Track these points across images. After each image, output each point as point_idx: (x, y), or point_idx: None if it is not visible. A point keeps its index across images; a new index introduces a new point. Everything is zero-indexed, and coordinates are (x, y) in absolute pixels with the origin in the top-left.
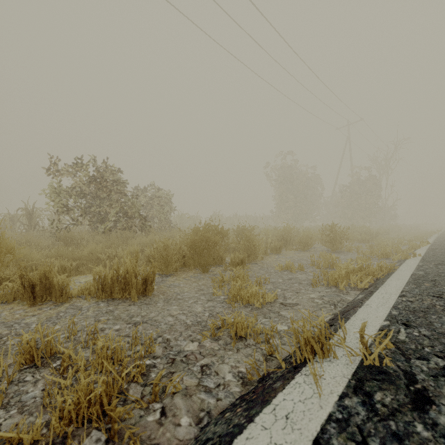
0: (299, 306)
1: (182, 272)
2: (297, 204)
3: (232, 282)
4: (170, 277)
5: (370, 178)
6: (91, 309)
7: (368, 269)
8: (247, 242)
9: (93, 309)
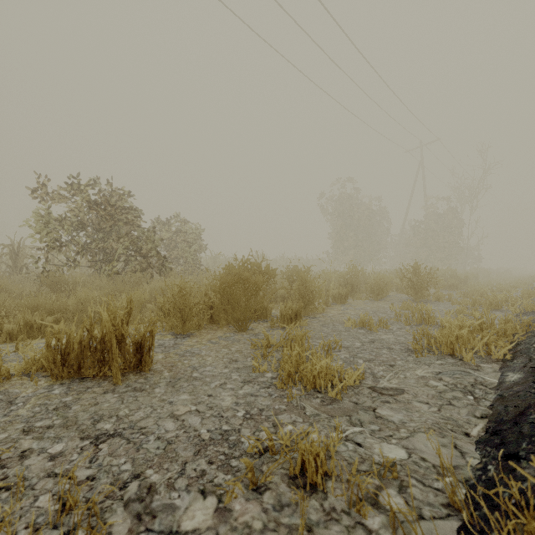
0: (407, 394)
1: (208, 330)
2: (359, 243)
3: (285, 349)
4: (187, 339)
5: (449, 211)
6: (31, 402)
7: (494, 326)
8: (302, 287)
9: (35, 402)
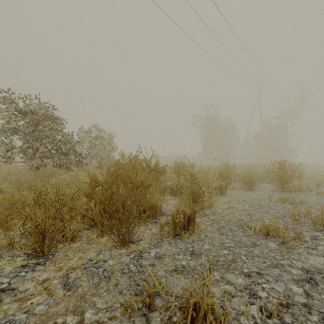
0: None
1: (81, 243)
2: (220, 146)
3: None
4: (36, 271)
5: (278, 125)
6: None
7: None
8: (191, 183)
9: None
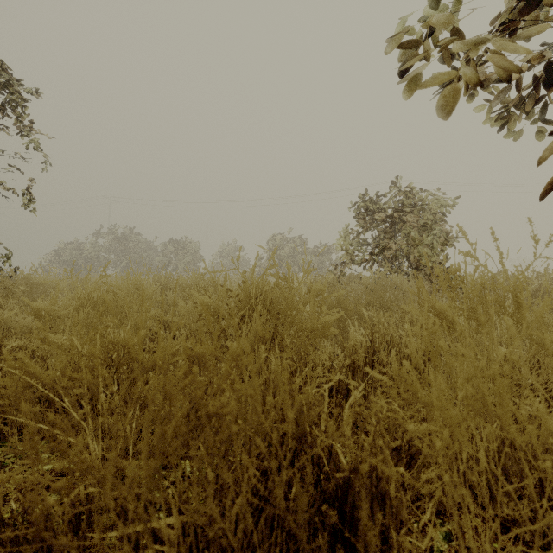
0: None
1: None
2: None
3: None
4: None
5: None
6: None
7: None
8: None
9: None
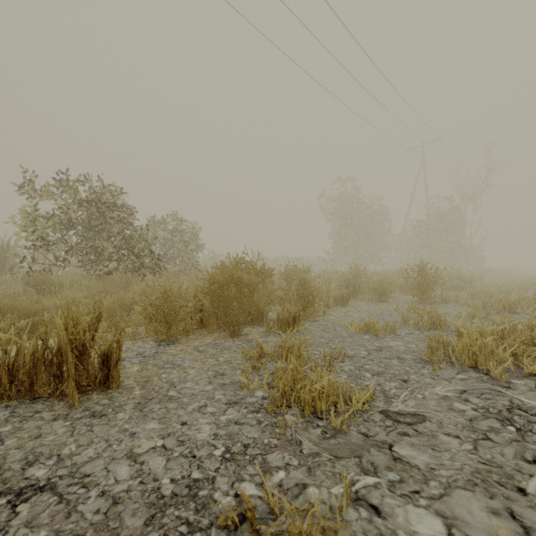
0: (430, 423)
1: (196, 336)
2: (360, 242)
3: (279, 362)
4: (171, 346)
5: (451, 210)
6: None
7: (519, 333)
8: (301, 288)
9: None
